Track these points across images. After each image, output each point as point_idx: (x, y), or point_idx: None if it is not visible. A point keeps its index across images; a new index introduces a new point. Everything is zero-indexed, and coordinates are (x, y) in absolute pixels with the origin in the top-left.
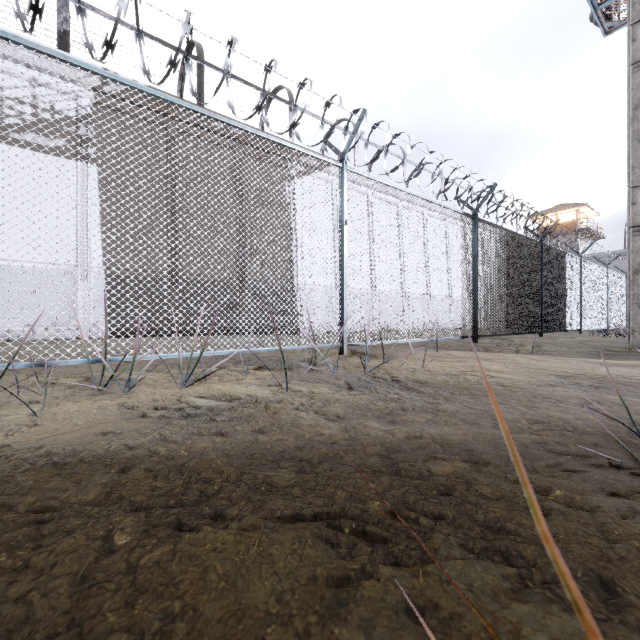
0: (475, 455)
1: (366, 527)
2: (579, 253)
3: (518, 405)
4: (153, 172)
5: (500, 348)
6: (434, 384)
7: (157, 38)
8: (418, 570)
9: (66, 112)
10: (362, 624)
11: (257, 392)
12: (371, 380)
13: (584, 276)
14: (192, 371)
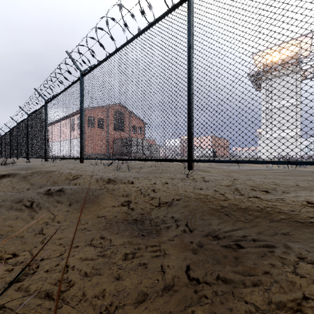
0: None
1: None
2: None
3: None
4: None
5: None
6: None
7: None
8: None
9: None
10: None
11: None
12: None
13: None
14: None
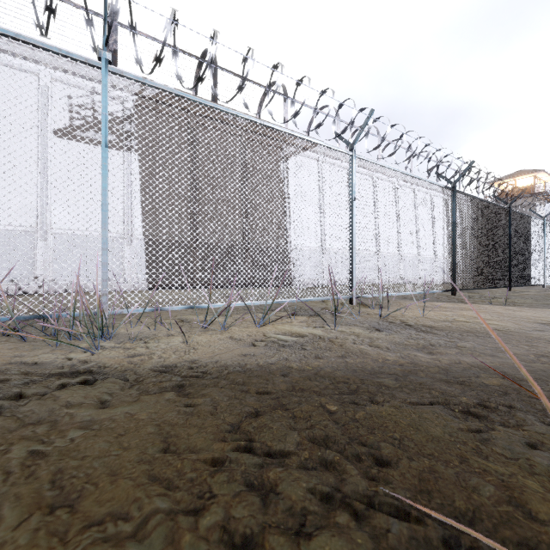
0: (510, 375)
1: (469, 408)
2: (542, 216)
3: (519, 344)
4: (179, 157)
5: (473, 300)
6: (441, 328)
7: (181, 50)
8: (518, 428)
9: (116, 113)
10: (505, 446)
11: (314, 331)
12: (388, 324)
13: (547, 237)
14: (264, 315)
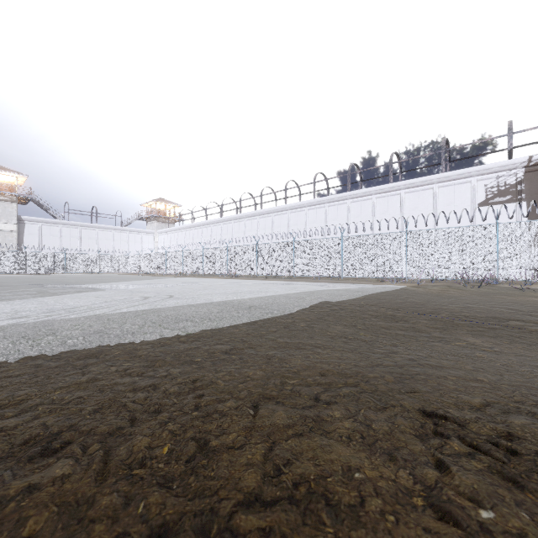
0: None
1: None
2: None
3: None
4: None
5: None
6: None
7: None
8: None
9: (511, 183)
10: None
11: None
12: None
13: None
14: None
